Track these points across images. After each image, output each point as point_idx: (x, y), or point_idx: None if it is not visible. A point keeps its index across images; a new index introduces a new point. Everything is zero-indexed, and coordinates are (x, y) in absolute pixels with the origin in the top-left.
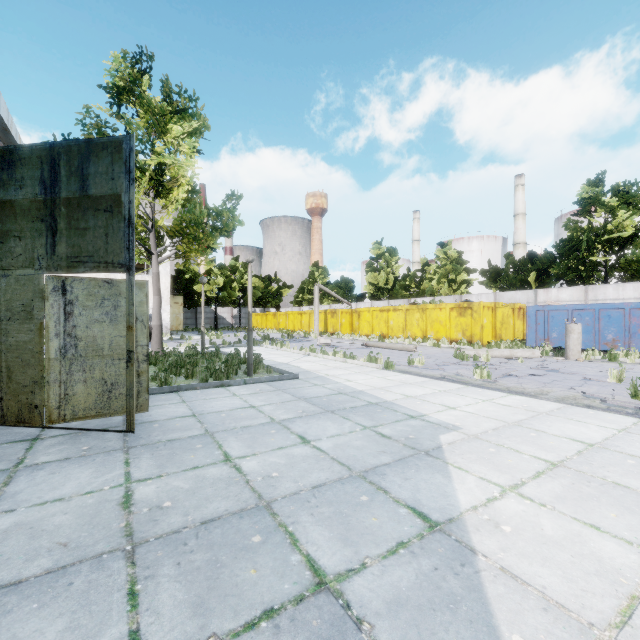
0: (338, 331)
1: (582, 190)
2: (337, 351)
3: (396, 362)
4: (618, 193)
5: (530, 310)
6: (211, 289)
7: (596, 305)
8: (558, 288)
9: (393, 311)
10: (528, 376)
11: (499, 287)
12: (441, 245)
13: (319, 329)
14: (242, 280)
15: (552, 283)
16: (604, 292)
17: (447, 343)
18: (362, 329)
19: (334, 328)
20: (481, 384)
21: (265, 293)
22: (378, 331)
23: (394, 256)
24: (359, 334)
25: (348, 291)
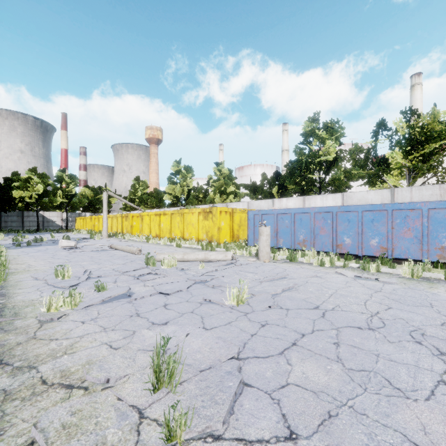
0: (127, 232)
1: (305, 125)
2: (1, 260)
3: (44, 275)
4: (327, 128)
5: (250, 214)
6: (31, 195)
7: (292, 210)
8: (287, 198)
9: (163, 215)
10: (150, 296)
11: (257, 198)
12: (217, 164)
13: (118, 230)
14: (68, 189)
15: (288, 195)
16: (315, 201)
17: (196, 243)
18: (144, 231)
19: (127, 230)
20: (9, 330)
21: (94, 200)
22: (154, 232)
23: (190, 173)
24: (142, 235)
25: (160, 200)
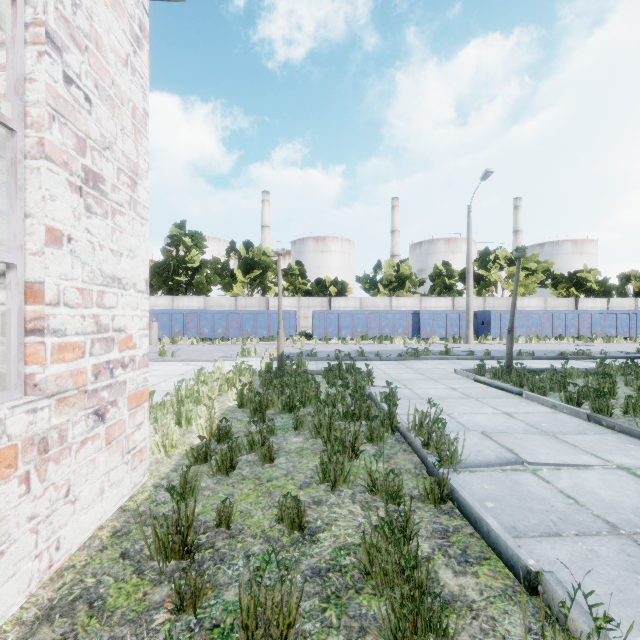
0: None
1: (173, 229)
2: None
3: None
4: (193, 237)
5: None
6: None
7: (170, 311)
8: (156, 297)
9: None
10: None
11: None
12: None
13: None
14: None
15: (154, 292)
16: (183, 302)
17: None
18: None
19: None
20: None
21: None
22: None
23: None
24: None
25: None
